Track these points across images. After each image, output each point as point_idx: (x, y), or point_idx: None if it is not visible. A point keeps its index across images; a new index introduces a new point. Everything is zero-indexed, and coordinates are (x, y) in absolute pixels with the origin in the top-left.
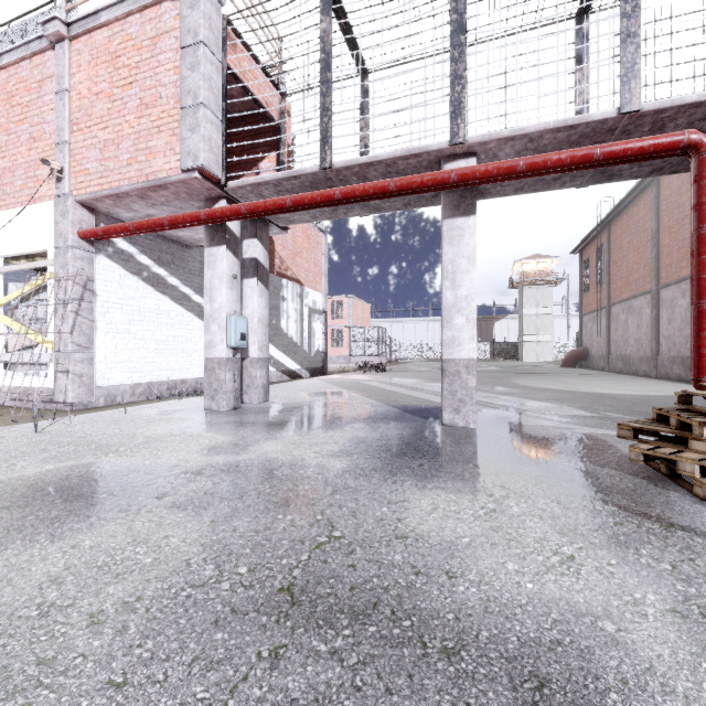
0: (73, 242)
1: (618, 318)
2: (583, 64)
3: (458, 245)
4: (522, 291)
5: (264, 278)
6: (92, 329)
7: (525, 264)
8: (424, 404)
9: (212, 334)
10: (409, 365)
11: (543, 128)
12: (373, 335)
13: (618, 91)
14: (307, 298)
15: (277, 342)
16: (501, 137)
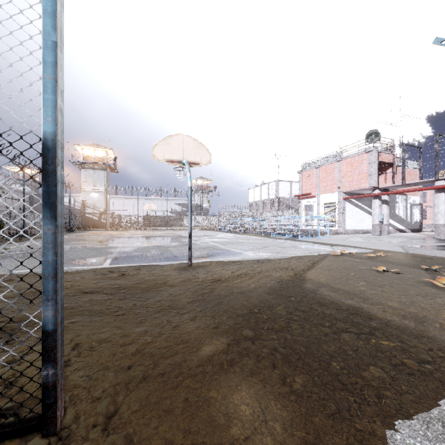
0: (342, 200)
1: None
2: None
3: (438, 199)
4: None
5: (387, 204)
6: (344, 217)
7: None
8: None
9: (374, 218)
10: None
11: None
12: None
13: None
14: (409, 200)
15: (393, 218)
16: None
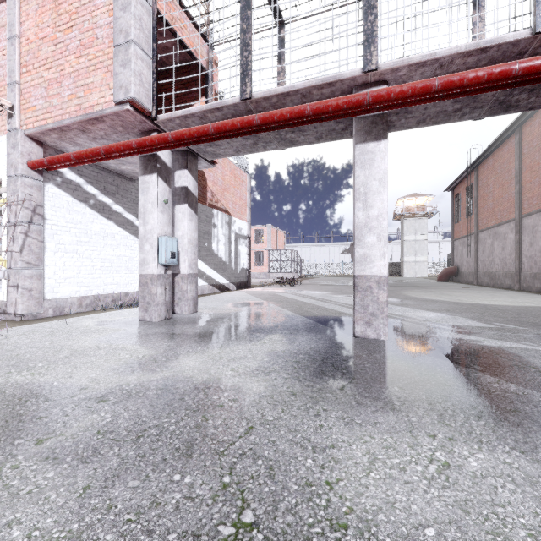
0: (22, 171)
1: (485, 242)
2: (479, 7)
3: (369, 168)
4: (403, 222)
5: (193, 204)
6: (41, 248)
7: (406, 201)
8: (333, 314)
9: (145, 253)
10: (316, 280)
11: (454, 52)
12: (287, 256)
13: (531, 11)
14: (234, 225)
15: (209, 261)
16: (413, 62)
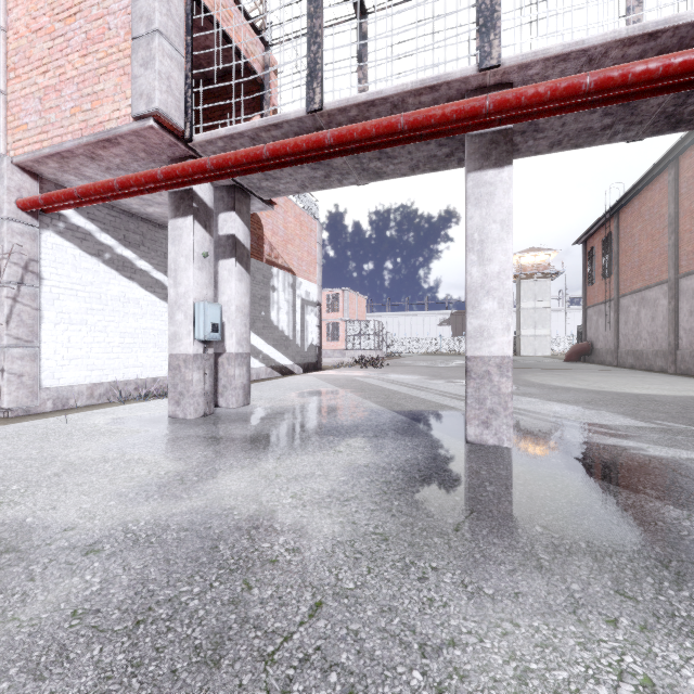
0: (9, 213)
1: (628, 310)
2: None
3: (487, 206)
4: (519, 285)
5: (244, 259)
6: (35, 319)
7: (523, 257)
8: (433, 408)
9: (177, 325)
10: (407, 360)
11: (611, 38)
12: (369, 329)
13: None
14: (299, 288)
15: (266, 335)
16: (550, 55)
